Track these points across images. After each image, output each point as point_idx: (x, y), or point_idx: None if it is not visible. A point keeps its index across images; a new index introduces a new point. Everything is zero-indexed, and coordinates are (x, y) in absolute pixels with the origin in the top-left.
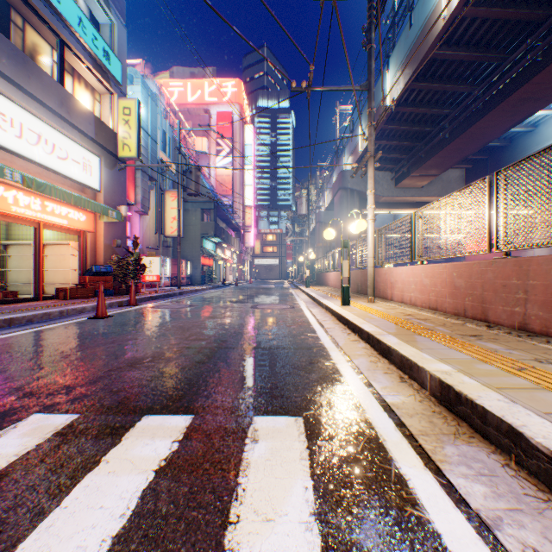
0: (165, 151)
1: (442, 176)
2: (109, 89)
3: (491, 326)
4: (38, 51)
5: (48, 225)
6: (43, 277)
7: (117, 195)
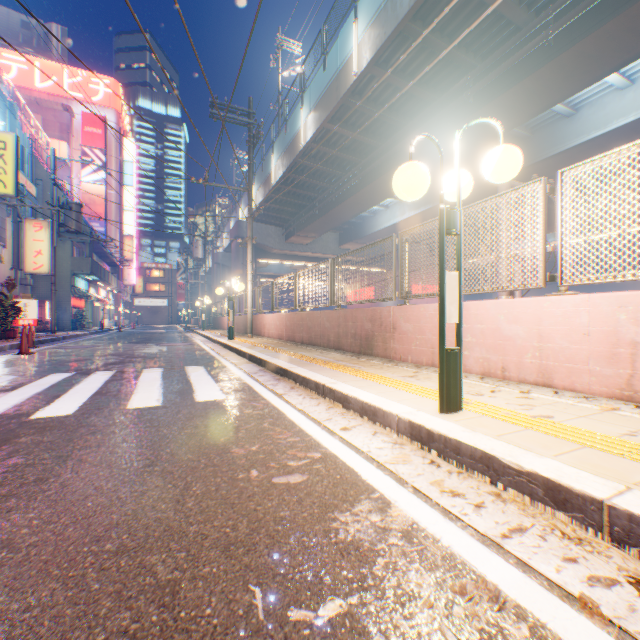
0: (23, 169)
1: (322, 237)
2: None
3: (295, 343)
4: None
5: None
6: None
7: None
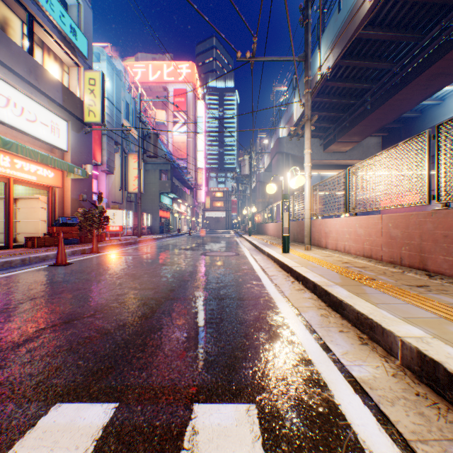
0: (128, 120)
1: (362, 142)
2: (76, 62)
3: (431, 275)
4: (8, 23)
5: (18, 181)
6: (13, 227)
7: (84, 155)
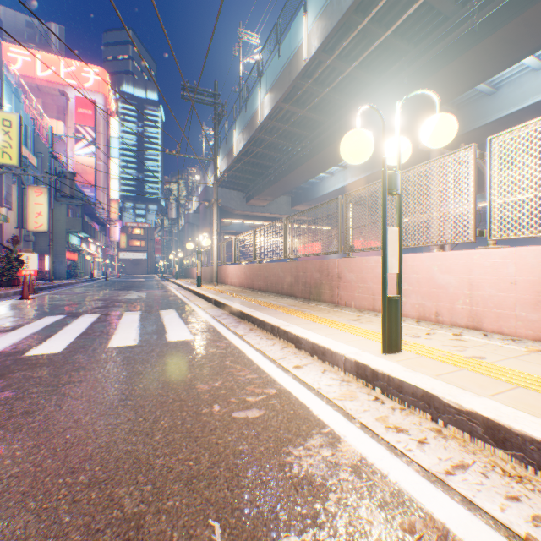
0: (26, 144)
1: (277, 200)
2: None
3: (253, 290)
4: None
5: None
6: None
7: None
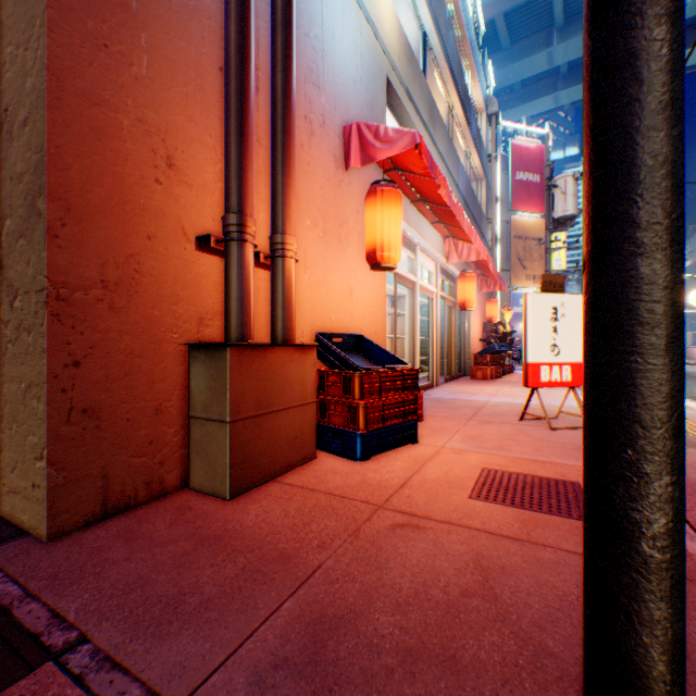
0: None
1: None
2: None
3: None
4: None
5: None
6: None
7: None
